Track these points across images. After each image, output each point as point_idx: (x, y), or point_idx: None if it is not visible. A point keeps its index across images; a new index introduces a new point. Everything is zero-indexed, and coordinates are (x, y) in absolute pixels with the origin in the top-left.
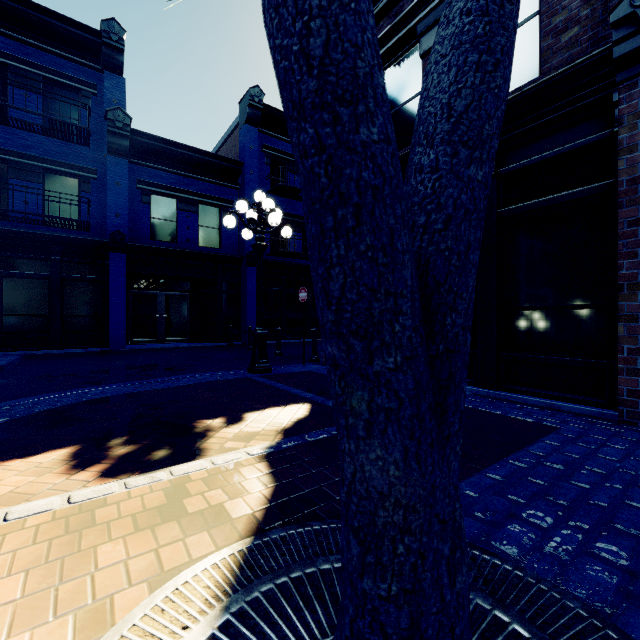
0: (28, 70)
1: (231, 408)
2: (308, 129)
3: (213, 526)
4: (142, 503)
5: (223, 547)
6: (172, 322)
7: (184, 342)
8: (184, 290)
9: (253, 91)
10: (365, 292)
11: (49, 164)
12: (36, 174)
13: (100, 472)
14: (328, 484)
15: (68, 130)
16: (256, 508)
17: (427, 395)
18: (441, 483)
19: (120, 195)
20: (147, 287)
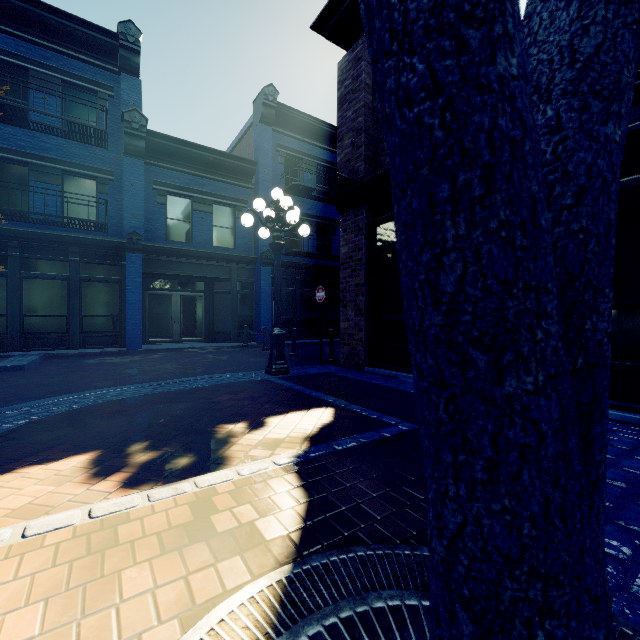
0: (48, 74)
1: (252, 412)
2: (416, 64)
3: (245, 548)
4: (167, 519)
5: (258, 575)
6: (187, 322)
7: (199, 342)
8: (199, 290)
9: (267, 90)
10: (495, 286)
11: (68, 166)
12: (55, 176)
13: (121, 481)
14: (365, 500)
15: (86, 132)
16: (290, 527)
17: (575, 427)
18: (591, 546)
19: (136, 196)
20: (163, 287)
